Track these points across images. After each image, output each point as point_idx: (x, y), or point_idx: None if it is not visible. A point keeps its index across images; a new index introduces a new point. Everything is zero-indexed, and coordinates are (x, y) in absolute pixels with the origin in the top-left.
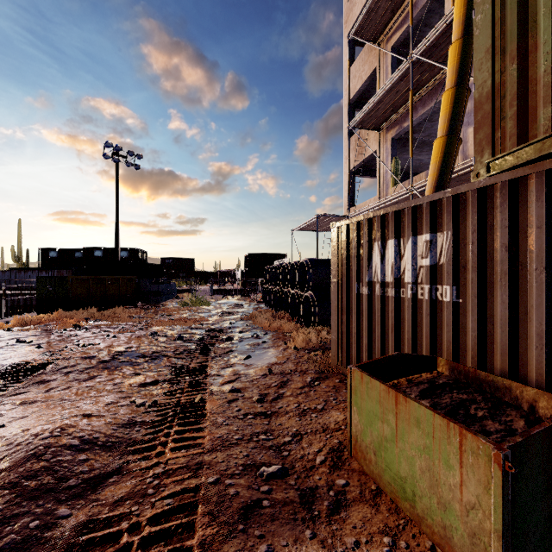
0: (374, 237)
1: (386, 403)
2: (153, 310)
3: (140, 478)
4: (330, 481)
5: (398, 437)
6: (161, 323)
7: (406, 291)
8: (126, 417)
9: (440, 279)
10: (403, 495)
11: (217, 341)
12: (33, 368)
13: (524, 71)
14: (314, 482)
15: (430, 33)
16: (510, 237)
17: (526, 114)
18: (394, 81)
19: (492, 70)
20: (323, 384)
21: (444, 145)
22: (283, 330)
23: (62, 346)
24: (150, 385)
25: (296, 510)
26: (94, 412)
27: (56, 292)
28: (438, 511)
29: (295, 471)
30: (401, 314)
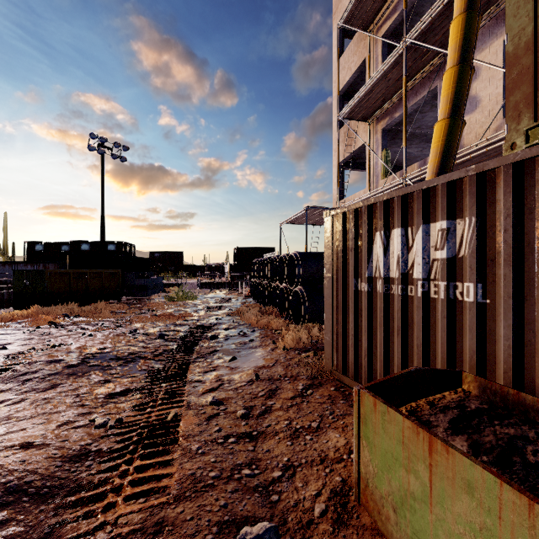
0: (376, 226)
1: (414, 447)
2: (137, 305)
3: None
4: None
5: (433, 499)
6: (143, 320)
7: (416, 289)
8: (78, 444)
9: (459, 275)
10: None
11: (201, 339)
12: None
13: None
14: None
15: (426, 15)
16: None
17: None
18: (386, 68)
19: (534, 13)
20: (316, 393)
21: (447, 128)
22: (271, 327)
23: (30, 347)
24: (119, 395)
25: None
26: (38, 440)
27: (33, 287)
28: None
29: (287, 529)
30: (409, 315)
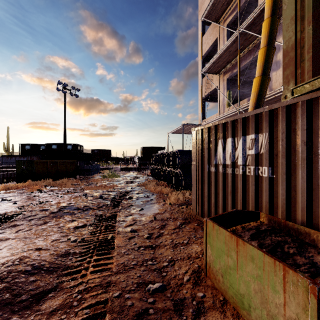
0: (219, 137)
1: (230, 244)
2: (85, 180)
3: (69, 293)
4: (193, 294)
5: (238, 267)
6: (90, 188)
7: (239, 170)
8: (64, 249)
9: (260, 163)
10: (241, 306)
11: (123, 199)
12: (9, 217)
13: (317, 29)
14: (183, 295)
15: (250, 15)
16: (307, 136)
17: (318, 57)
18: (228, 44)
19: (295, 30)
20: (187, 226)
21: (260, 81)
22: (162, 192)
23: (29, 202)
24: (81, 227)
25: (171, 315)
26: (43, 247)
27: (27, 170)
28: (267, 319)
29: (170, 286)
30: (235, 184)
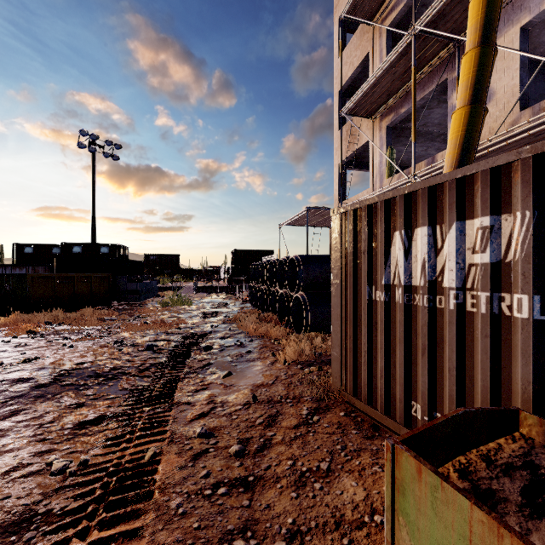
0: (394, 225)
1: None
2: (128, 311)
3: None
4: None
5: None
6: (132, 328)
7: (447, 300)
8: (21, 504)
9: (507, 284)
10: None
11: (194, 350)
12: None
13: None
14: None
15: None
16: None
17: None
18: (393, 59)
19: None
20: (323, 419)
21: (467, 116)
22: (270, 336)
23: None
24: (91, 424)
25: None
26: None
27: (14, 292)
28: None
29: None
30: (437, 331)
